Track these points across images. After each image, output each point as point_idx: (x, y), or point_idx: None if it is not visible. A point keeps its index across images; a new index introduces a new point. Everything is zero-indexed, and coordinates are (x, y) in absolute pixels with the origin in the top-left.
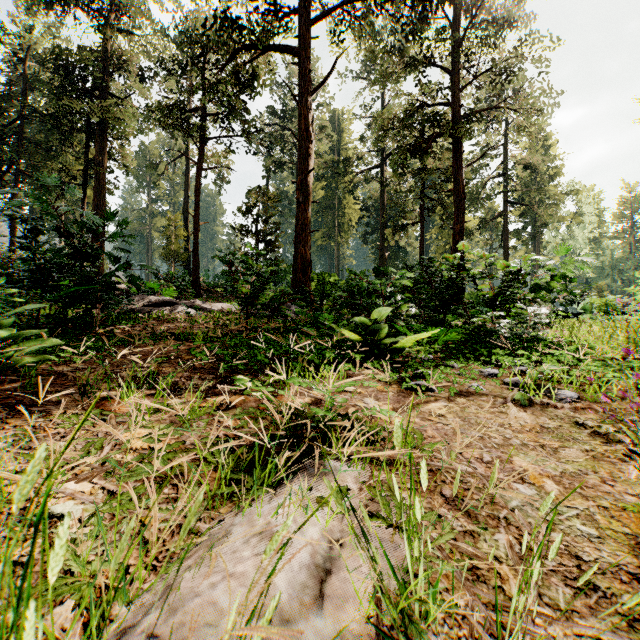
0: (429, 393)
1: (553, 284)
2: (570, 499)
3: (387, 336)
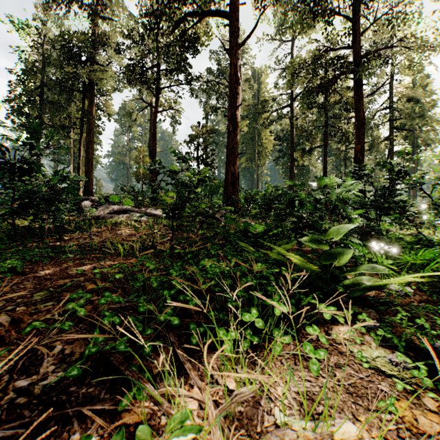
0: None
1: None
2: None
3: None
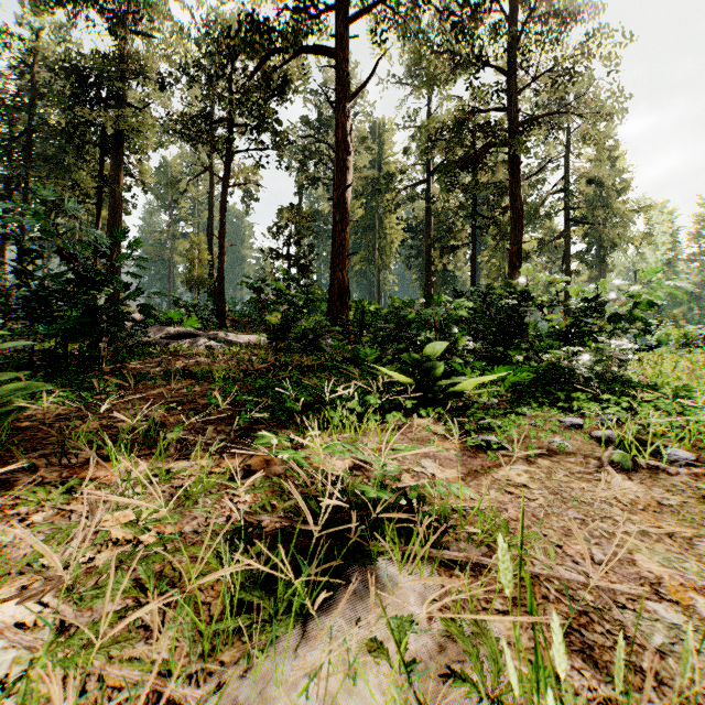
0: (501, 451)
1: (636, 313)
2: None
3: (441, 376)
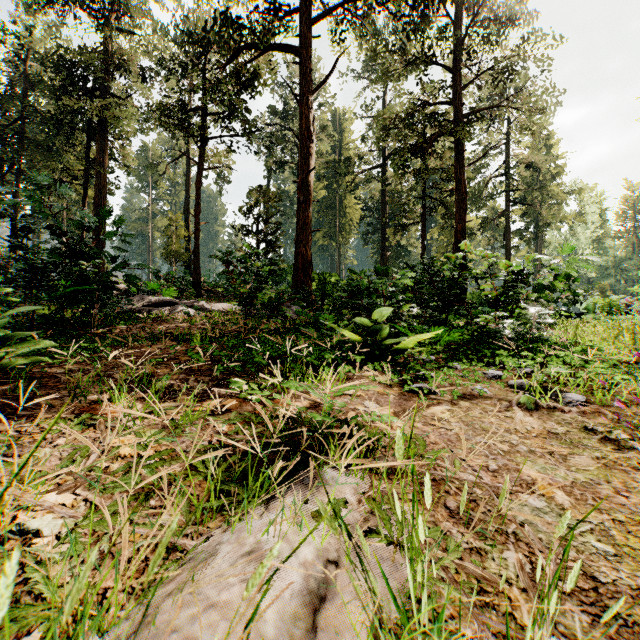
0: (431, 396)
1: (557, 284)
2: (582, 512)
3: (388, 337)
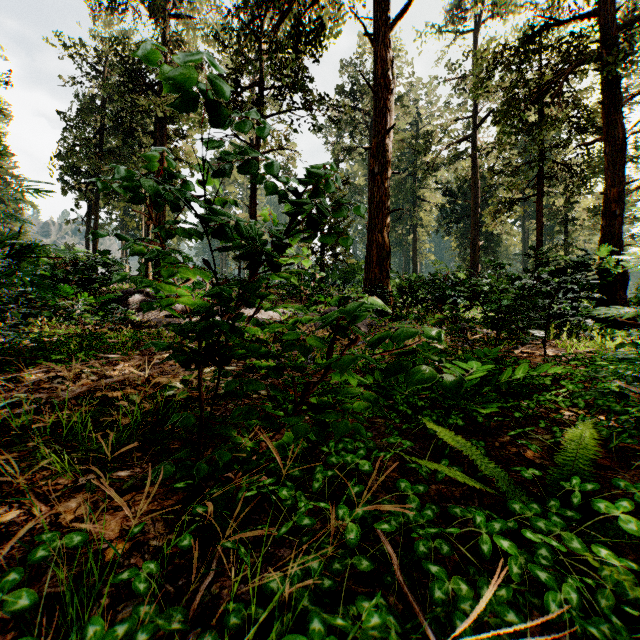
0: None
1: None
2: None
3: None
